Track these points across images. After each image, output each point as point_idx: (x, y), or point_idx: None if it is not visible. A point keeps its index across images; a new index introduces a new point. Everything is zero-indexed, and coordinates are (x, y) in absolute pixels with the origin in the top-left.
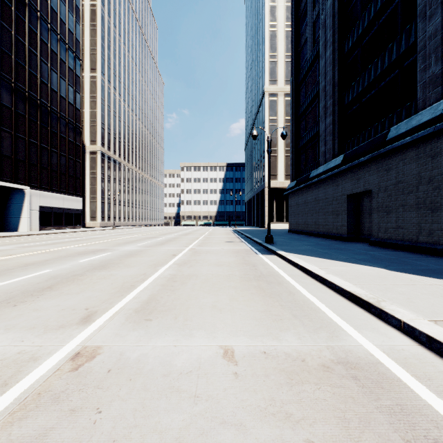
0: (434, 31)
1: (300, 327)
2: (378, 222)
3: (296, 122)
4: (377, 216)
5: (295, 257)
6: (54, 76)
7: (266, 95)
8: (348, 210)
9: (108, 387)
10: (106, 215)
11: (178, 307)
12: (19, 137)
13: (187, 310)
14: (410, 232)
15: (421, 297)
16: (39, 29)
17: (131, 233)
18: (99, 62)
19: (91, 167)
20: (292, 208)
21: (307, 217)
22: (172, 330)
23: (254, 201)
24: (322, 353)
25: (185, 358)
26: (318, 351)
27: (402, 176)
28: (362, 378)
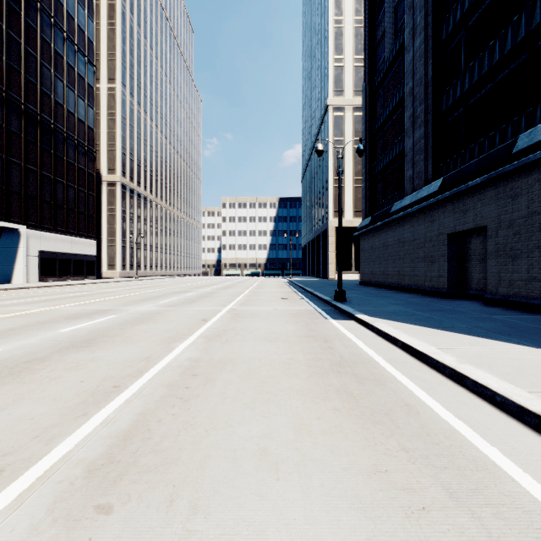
0: None
1: None
2: (498, 272)
3: (371, 141)
4: (496, 263)
5: (387, 325)
6: (59, 85)
7: (330, 109)
8: (448, 254)
9: None
10: (128, 263)
11: (184, 456)
12: (12, 162)
13: (202, 467)
14: None
15: None
16: (39, 24)
17: (156, 286)
18: (119, 70)
19: (109, 203)
20: (365, 252)
21: (387, 264)
22: None
23: (314, 244)
24: None
25: None
26: None
27: (539, 204)
28: None
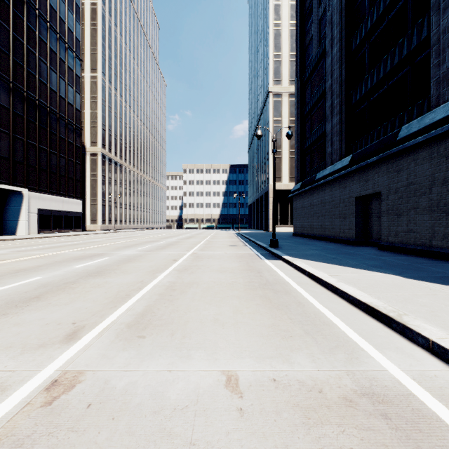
0: (448, 24)
1: (314, 346)
2: (388, 225)
3: (301, 123)
4: (387, 219)
5: (302, 262)
6: (53, 76)
7: (270, 95)
8: (356, 212)
9: (84, 429)
10: (107, 218)
11: (175, 321)
12: (16, 138)
13: (185, 324)
14: (423, 236)
15: (446, 310)
16: (37, 27)
17: (132, 237)
18: (99, 62)
19: (92, 169)
20: (297, 210)
21: (313, 220)
22: (167, 350)
23: (258, 203)
24: (341, 381)
25: (180, 388)
26: (337, 379)
27: (414, 177)
28: (393, 416)
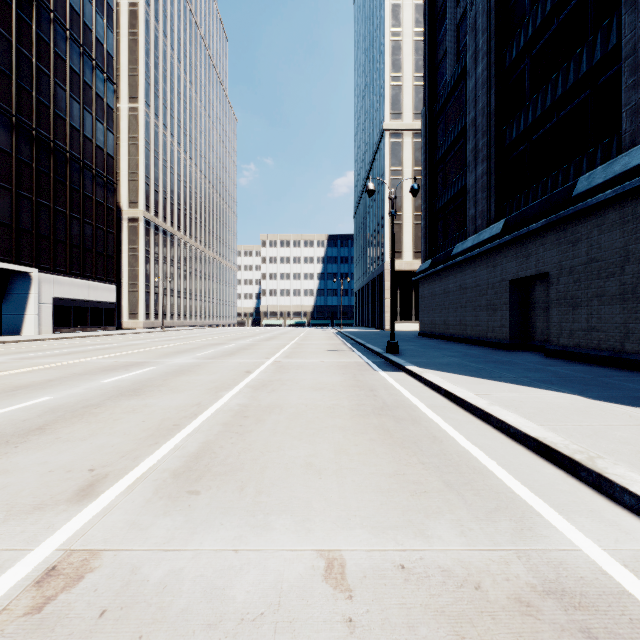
0: None
1: (461, 509)
2: (559, 321)
3: (431, 174)
4: (557, 312)
5: (435, 375)
6: (75, 107)
7: (386, 134)
8: (511, 302)
9: None
10: (153, 311)
11: (247, 467)
12: (22, 196)
13: (262, 472)
14: (611, 337)
15: None
16: (52, 37)
17: (188, 337)
18: (142, 88)
19: (130, 241)
20: (425, 300)
21: (448, 313)
22: (232, 515)
23: (368, 290)
24: (510, 568)
25: (252, 582)
26: (503, 565)
27: (597, 250)
28: (601, 633)
